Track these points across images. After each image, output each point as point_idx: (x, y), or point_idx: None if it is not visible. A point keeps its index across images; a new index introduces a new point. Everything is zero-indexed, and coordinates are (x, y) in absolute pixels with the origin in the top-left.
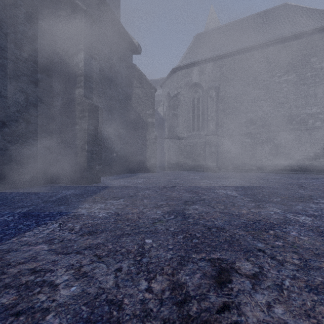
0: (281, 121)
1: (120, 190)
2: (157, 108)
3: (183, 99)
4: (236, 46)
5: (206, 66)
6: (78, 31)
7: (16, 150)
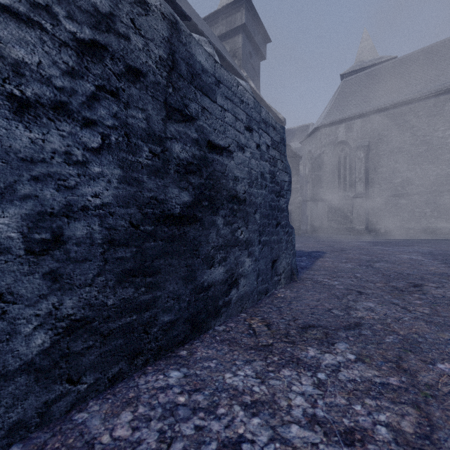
0: (445, 180)
1: None
2: None
3: (327, 159)
4: (391, 98)
5: (354, 122)
6: None
7: None
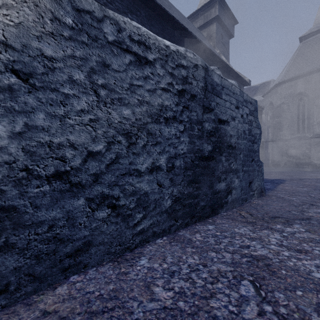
0: None
1: None
2: None
3: (286, 107)
4: None
5: (312, 76)
6: None
7: None
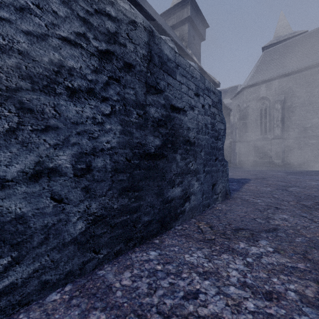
0: None
1: None
2: None
3: (251, 110)
4: (302, 63)
5: (273, 82)
6: None
7: None
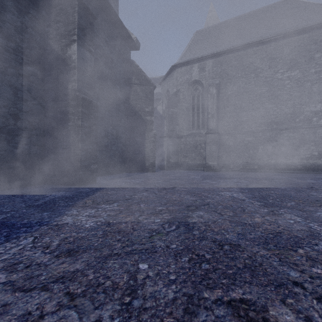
0: (283, 119)
1: (115, 191)
2: (156, 106)
3: (182, 97)
4: (237, 42)
5: (207, 62)
6: (71, 21)
7: (3, 148)
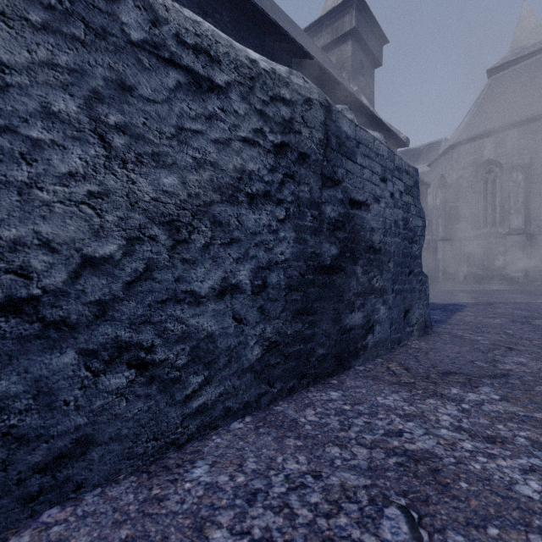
0: None
1: None
2: None
3: (466, 185)
4: None
5: (508, 134)
6: None
7: None
